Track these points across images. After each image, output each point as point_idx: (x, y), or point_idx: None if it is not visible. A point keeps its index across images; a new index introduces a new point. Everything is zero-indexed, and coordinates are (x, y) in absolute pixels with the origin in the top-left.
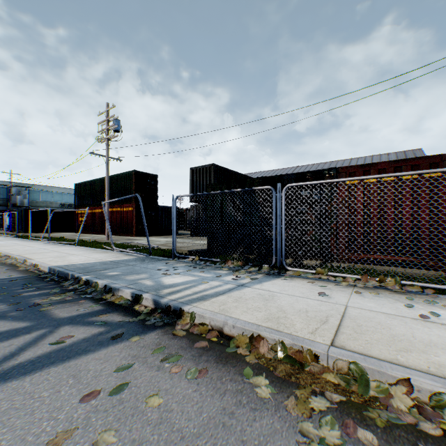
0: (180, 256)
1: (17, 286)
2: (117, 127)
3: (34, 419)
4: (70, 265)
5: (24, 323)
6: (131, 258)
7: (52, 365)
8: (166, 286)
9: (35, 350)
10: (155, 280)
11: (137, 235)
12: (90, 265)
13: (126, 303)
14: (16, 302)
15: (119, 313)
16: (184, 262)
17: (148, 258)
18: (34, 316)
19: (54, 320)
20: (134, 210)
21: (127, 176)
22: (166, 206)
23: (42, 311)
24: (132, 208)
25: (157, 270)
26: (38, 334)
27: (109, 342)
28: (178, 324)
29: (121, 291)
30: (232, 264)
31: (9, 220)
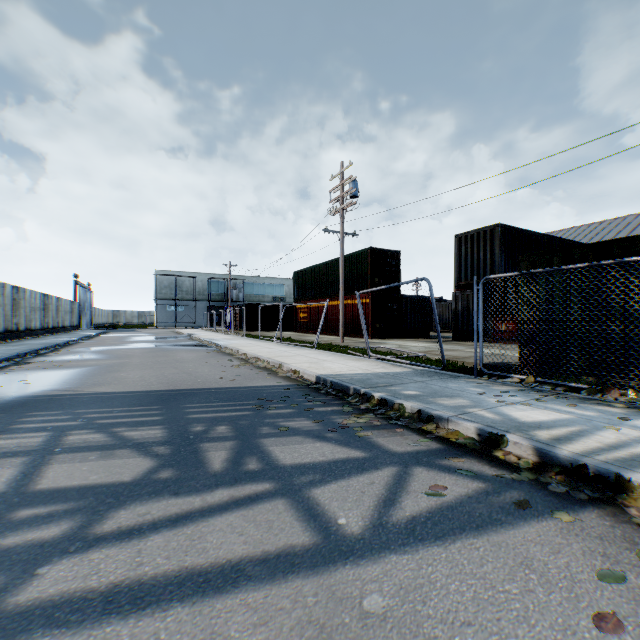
0: (492, 374)
1: (297, 396)
2: (355, 191)
3: (543, 636)
4: (338, 375)
5: (355, 451)
6: (405, 370)
7: (466, 533)
8: (530, 425)
9: (414, 500)
10: (492, 411)
11: (374, 336)
12: (364, 377)
13: (472, 444)
14: (317, 419)
15: (477, 459)
16: (502, 383)
17: (431, 372)
18: (357, 442)
19: (391, 455)
20: (370, 302)
21: (360, 257)
22: (411, 296)
23: (361, 436)
24: (367, 299)
25: (473, 394)
26: (392, 473)
27: (519, 512)
28: (623, 504)
29: (453, 423)
30: (621, 396)
31: (229, 317)
